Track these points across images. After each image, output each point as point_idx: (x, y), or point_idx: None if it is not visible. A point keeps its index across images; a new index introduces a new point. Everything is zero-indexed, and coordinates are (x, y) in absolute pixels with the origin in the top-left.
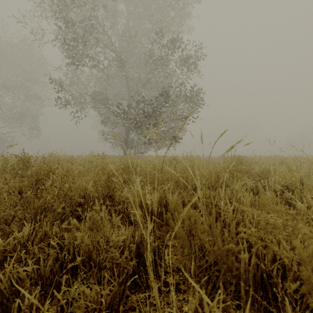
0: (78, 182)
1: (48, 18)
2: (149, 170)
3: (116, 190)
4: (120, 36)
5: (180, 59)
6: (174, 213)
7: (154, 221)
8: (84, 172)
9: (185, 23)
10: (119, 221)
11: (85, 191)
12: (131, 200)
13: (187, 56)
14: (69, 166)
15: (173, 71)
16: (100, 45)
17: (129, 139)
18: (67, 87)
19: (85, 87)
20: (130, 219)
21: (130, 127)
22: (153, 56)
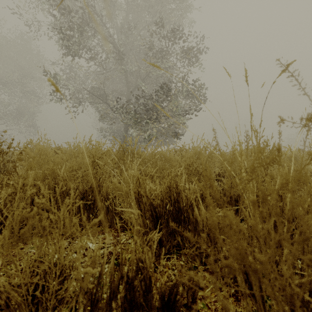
0: (46, 166)
1: (44, 10)
2: (150, 159)
3: (102, 178)
4: (118, 30)
5: (182, 50)
6: (193, 212)
7: (160, 225)
8: (64, 159)
9: (186, 17)
10: (95, 227)
11: (57, 181)
12: (124, 193)
13: (188, 49)
14: (42, 148)
15: (174, 63)
16: (98, 38)
17: (128, 136)
18: (63, 81)
19: (83, 82)
20: (124, 221)
21: (129, 122)
22: (153, 49)
